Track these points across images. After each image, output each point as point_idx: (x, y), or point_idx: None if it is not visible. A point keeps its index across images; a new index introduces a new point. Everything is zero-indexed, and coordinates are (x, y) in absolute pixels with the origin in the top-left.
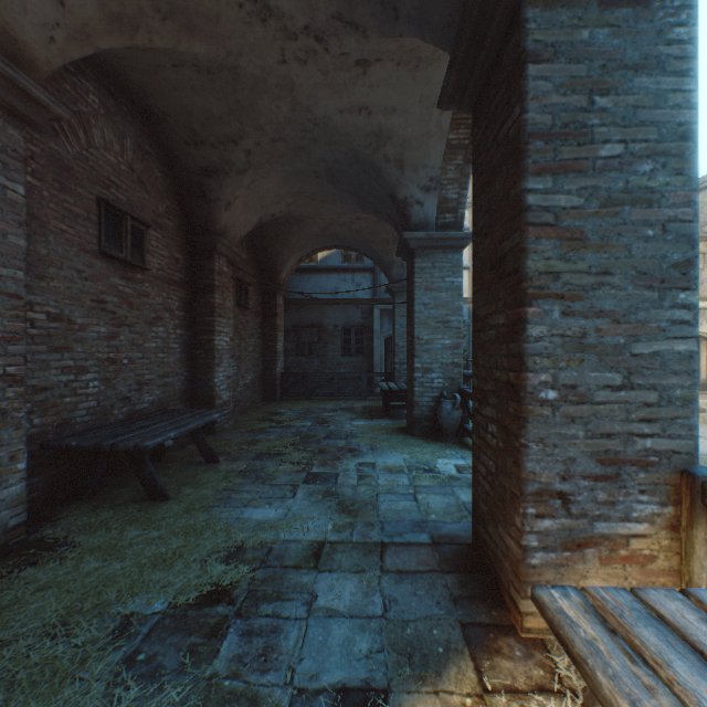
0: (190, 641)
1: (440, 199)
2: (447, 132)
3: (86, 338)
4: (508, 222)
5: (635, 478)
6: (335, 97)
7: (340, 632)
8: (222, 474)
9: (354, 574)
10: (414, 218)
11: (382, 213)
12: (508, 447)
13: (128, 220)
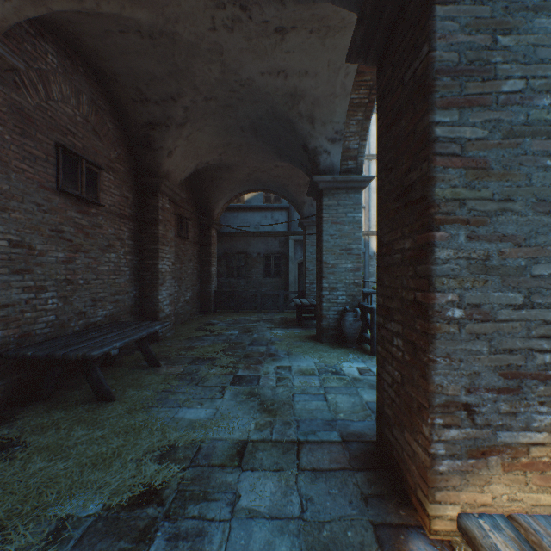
0: (119, 546)
1: (343, 148)
2: (350, 92)
3: (45, 262)
4: (415, 154)
5: (535, 391)
6: (257, 61)
7: (261, 535)
8: (162, 377)
9: (273, 473)
10: (323, 164)
11: (296, 161)
12: (415, 361)
13: (83, 163)
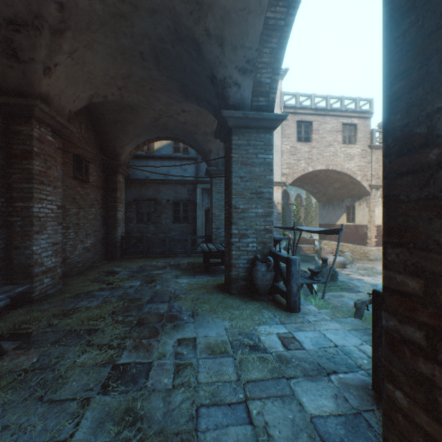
0: None
1: (255, 82)
2: (266, 8)
3: None
4: None
5: None
6: None
7: None
8: None
9: None
10: (232, 98)
11: (203, 100)
12: None
13: None
